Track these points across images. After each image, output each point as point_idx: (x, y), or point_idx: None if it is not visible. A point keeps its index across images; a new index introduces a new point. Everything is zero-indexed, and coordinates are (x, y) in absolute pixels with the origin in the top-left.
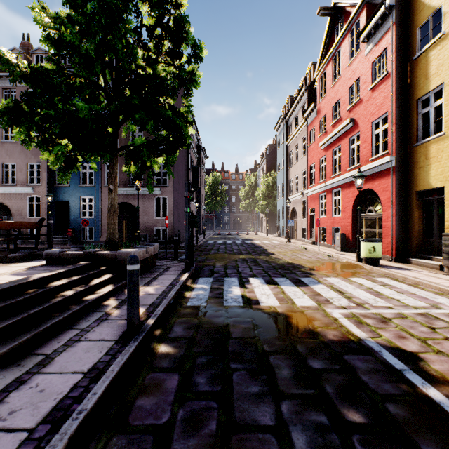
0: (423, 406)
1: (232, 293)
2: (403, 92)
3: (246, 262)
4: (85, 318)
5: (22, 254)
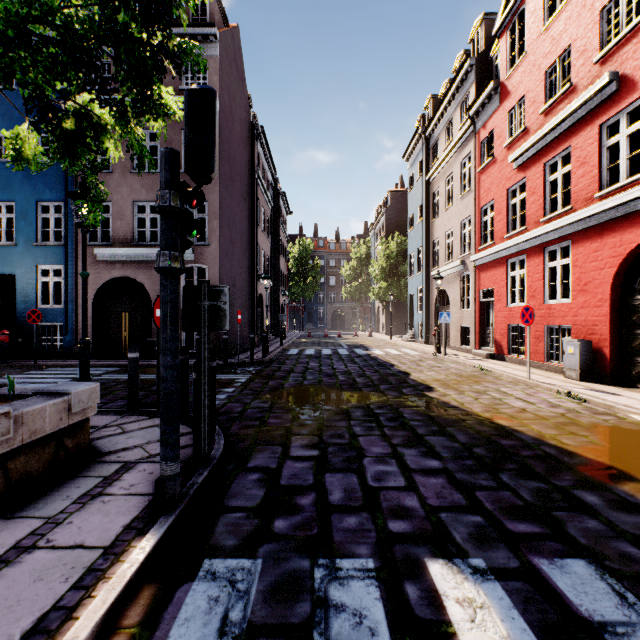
0: None
1: None
2: None
3: (378, 426)
4: None
5: None
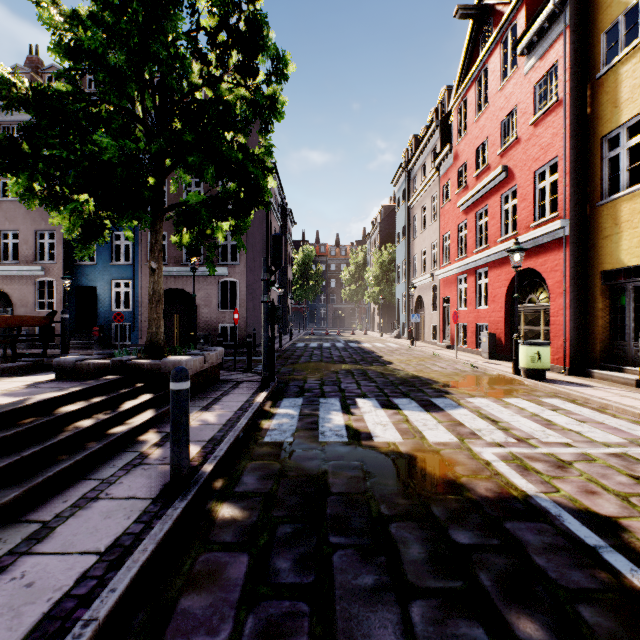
0: (637, 610)
1: (331, 422)
2: (580, 127)
3: (352, 375)
4: (110, 461)
5: (22, 363)
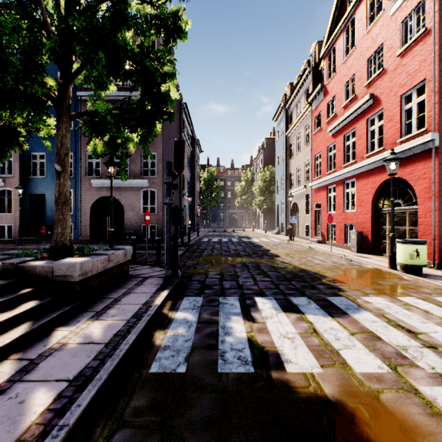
0: None
1: (232, 334)
2: None
3: (247, 269)
4: None
5: None
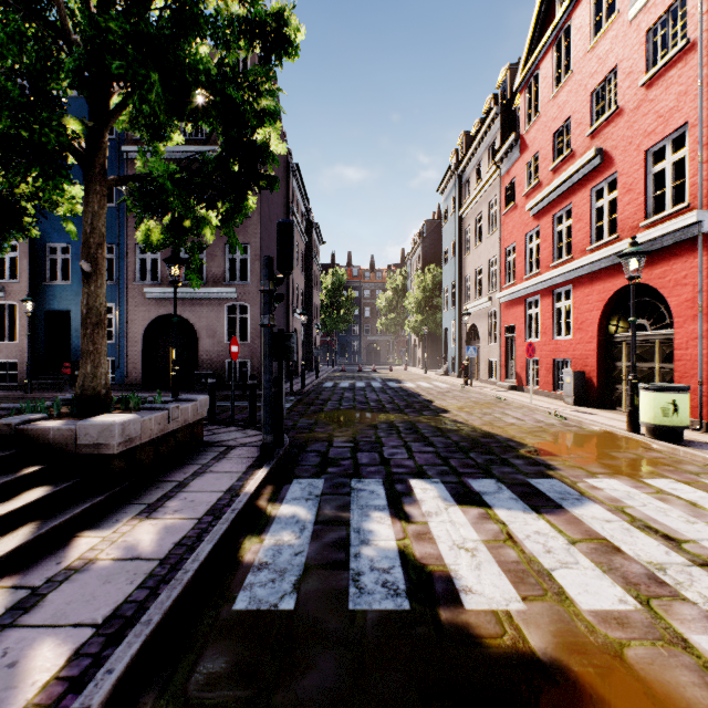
0: None
1: (373, 543)
2: None
3: (397, 432)
4: None
5: None
